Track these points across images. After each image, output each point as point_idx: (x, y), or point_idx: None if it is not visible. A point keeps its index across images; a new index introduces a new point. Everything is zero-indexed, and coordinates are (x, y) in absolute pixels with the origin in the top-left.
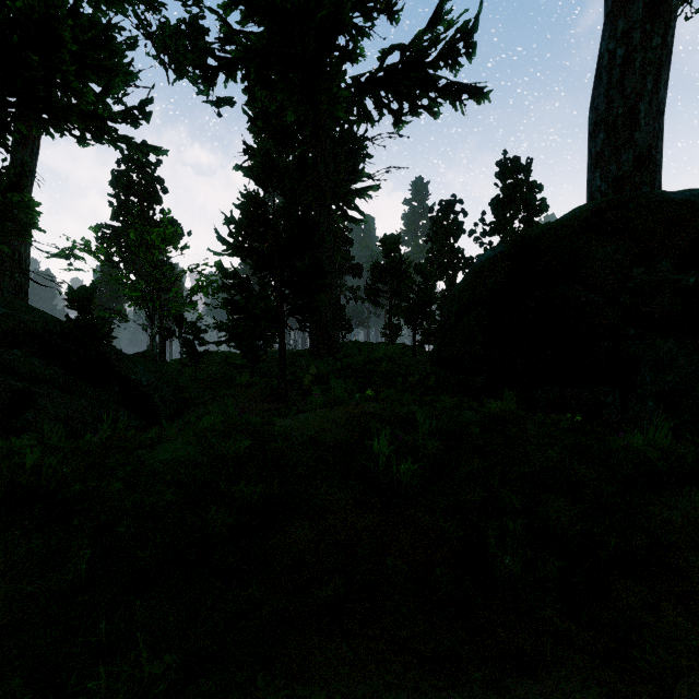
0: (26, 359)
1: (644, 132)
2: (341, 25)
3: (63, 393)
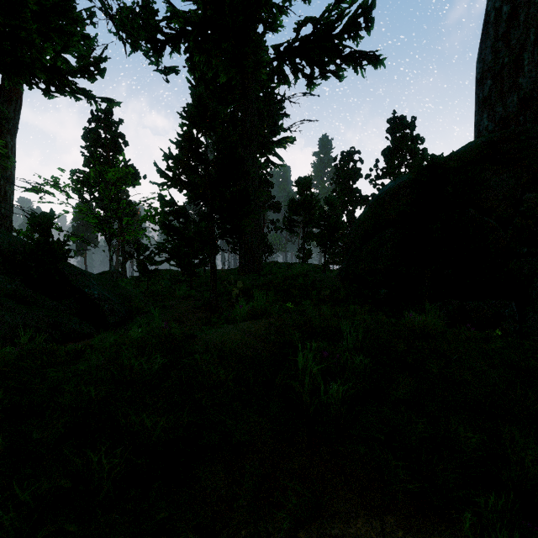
0: None
1: (528, 77)
2: (264, 0)
3: (21, 305)
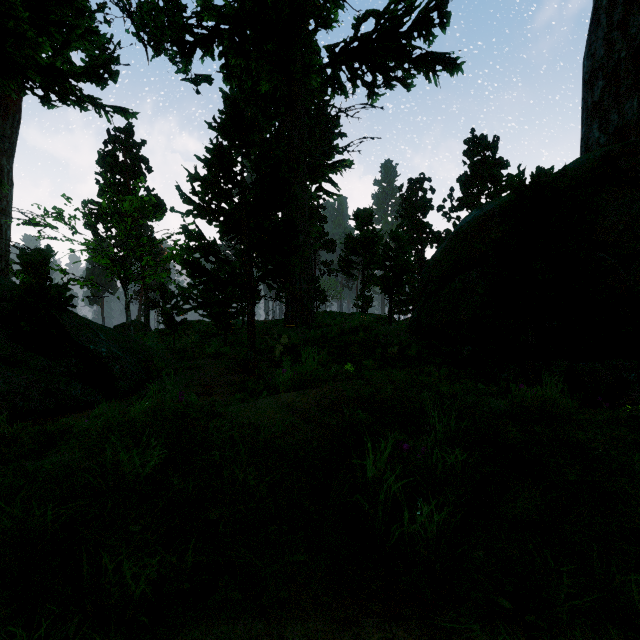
0: None
1: None
2: None
3: (5, 366)
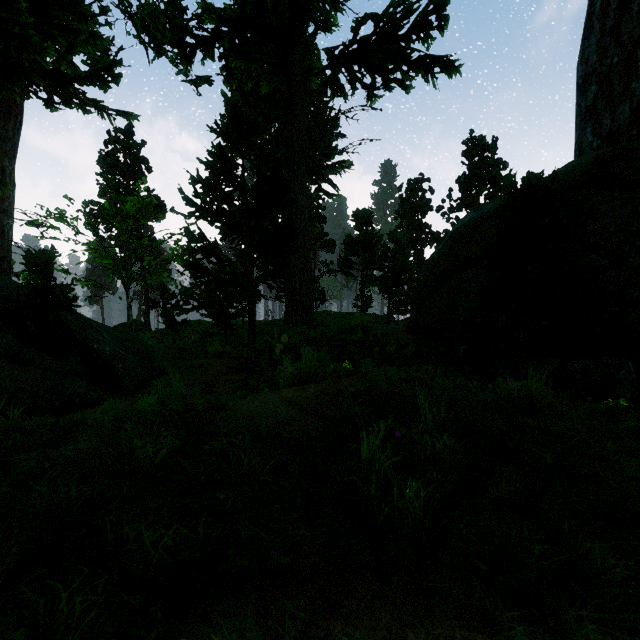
0: None
1: None
2: None
3: (12, 364)
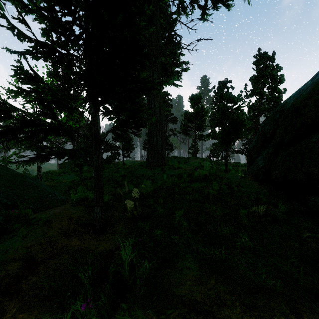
0: None
1: None
2: None
3: None
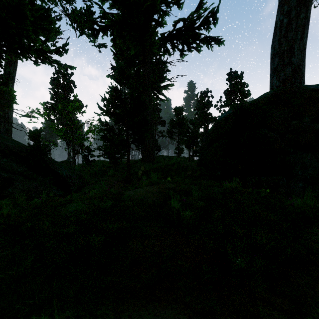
0: (9, 163)
1: (297, 58)
2: (155, 9)
3: (26, 179)
